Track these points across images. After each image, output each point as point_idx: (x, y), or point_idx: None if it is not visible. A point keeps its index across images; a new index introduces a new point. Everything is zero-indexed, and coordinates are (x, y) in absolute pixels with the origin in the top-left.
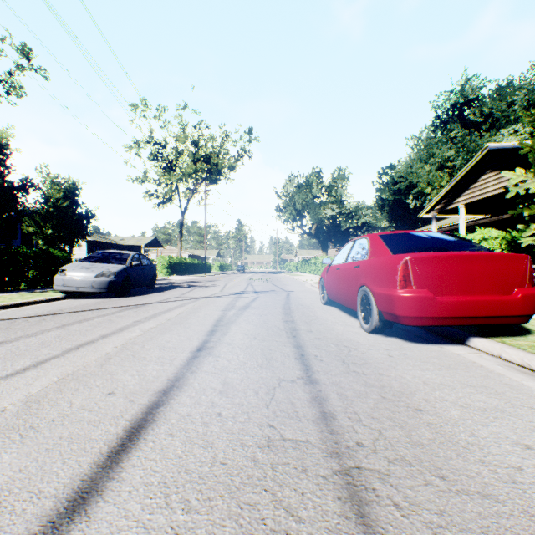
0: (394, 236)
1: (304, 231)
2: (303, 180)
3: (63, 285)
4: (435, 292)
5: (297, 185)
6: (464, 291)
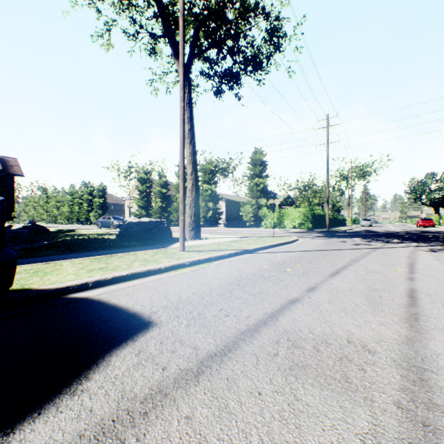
0: (421, 218)
1: (422, 203)
2: (420, 180)
3: (363, 224)
4: (422, 223)
5: (417, 181)
6: (425, 223)
